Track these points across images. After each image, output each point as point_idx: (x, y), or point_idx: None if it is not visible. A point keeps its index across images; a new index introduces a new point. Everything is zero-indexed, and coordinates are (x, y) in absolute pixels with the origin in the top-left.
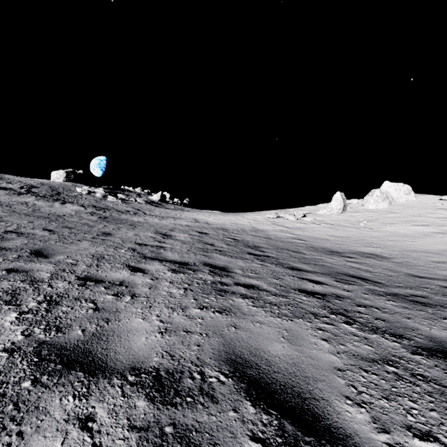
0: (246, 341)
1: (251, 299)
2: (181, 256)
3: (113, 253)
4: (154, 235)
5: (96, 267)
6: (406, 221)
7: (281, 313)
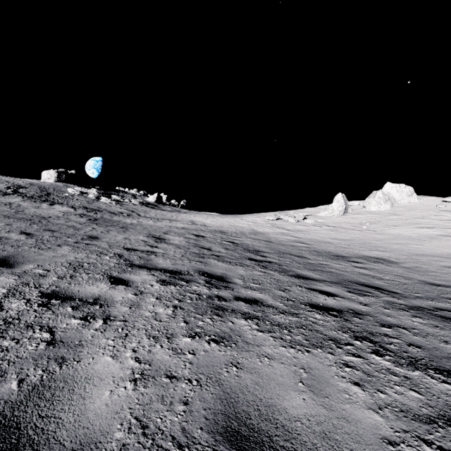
0: (252, 391)
1: (255, 320)
2: (174, 263)
3: (95, 260)
4: (146, 239)
5: (69, 278)
6: (409, 223)
7: (294, 340)
